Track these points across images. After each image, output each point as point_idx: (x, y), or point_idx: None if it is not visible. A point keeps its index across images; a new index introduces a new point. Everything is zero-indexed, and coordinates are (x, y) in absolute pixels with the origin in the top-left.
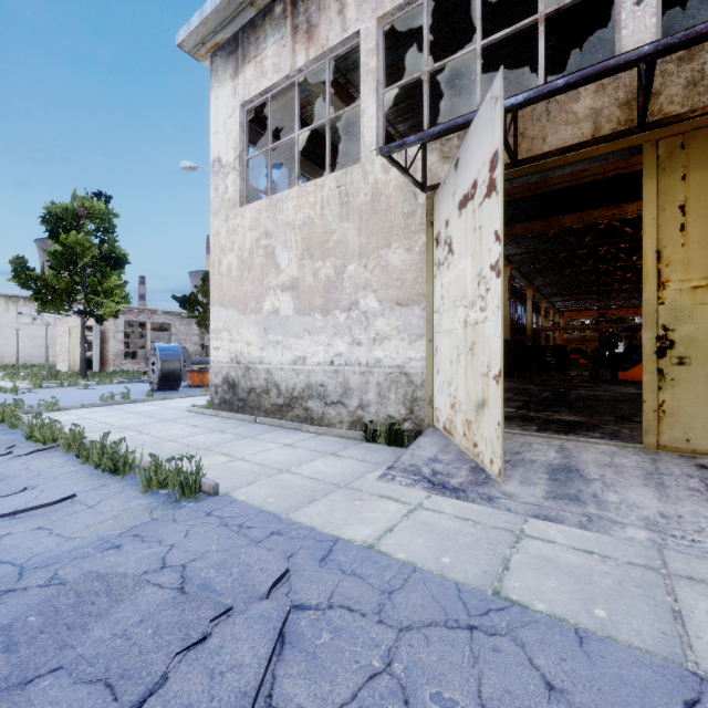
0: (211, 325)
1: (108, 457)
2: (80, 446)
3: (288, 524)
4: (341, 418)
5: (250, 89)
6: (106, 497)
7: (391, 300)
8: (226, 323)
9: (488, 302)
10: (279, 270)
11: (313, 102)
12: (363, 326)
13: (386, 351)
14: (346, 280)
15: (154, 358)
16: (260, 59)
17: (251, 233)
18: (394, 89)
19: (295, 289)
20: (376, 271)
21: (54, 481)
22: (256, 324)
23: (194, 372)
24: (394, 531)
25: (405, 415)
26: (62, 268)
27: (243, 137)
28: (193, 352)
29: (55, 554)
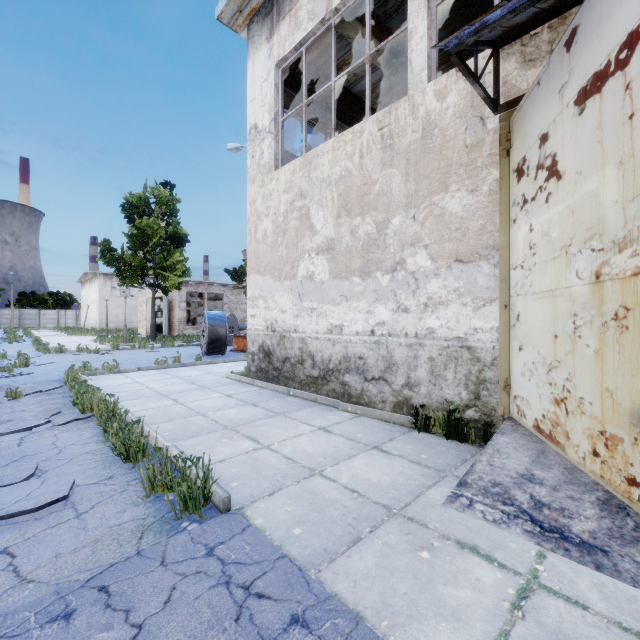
0: (248, 293)
1: (120, 441)
2: (112, 417)
3: (318, 599)
4: (383, 397)
5: (285, 45)
6: (103, 499)
7: (447, 256)
8: (261, 290)
9: None
10: (313, 232)
11: (349, 61)
12: (411, 290)
13: (441, 319)
14: (390, 236)
15: (204, 325)
16: (294, 11)
17: (286, 196)
18: None
19: (331, 251)
20: (428, 222)
21: (66, 466)
22: (290, 291)
23: (239, 337)
24: None
25: (468, 400)
26: (137, 248)
27: (278, 99)
28: (242, 318)
29: None
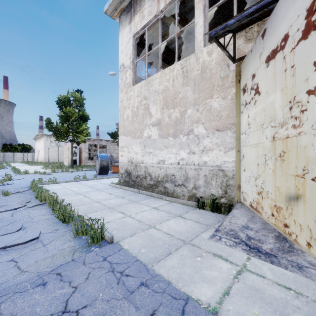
0: (120, 144)
1: (61, 213)
2: (55, 203)
3: (152, 276)
4: (183, 193)
5: (137, 27)
6: (55, 238)
7: (212, 128)
8: (126, 143)
9: (304, 120)
10: (151, 116)
11: (168, 33)
12: (196, 143)
13: (210, 157)
14: (186, 118)
15: (97, 160)
16: (142, 10)
17: (137, 98)
18: (214, 8)
19: (159, 125)
20: (204, 112)
21: (35, 225)
22: (140, 143)
23: (114, 166)
24: (230, 295)
25: (221, 194)
26: (64, 122)
27: (134, 52)
28: (116, 157)
29: (8, 286)
